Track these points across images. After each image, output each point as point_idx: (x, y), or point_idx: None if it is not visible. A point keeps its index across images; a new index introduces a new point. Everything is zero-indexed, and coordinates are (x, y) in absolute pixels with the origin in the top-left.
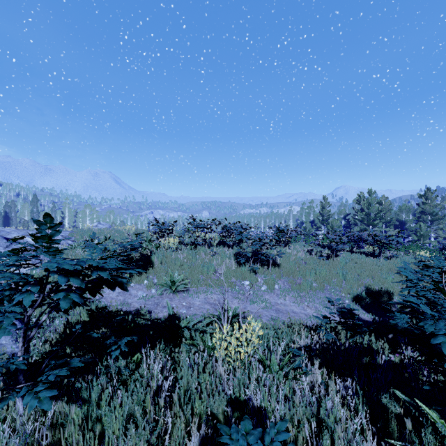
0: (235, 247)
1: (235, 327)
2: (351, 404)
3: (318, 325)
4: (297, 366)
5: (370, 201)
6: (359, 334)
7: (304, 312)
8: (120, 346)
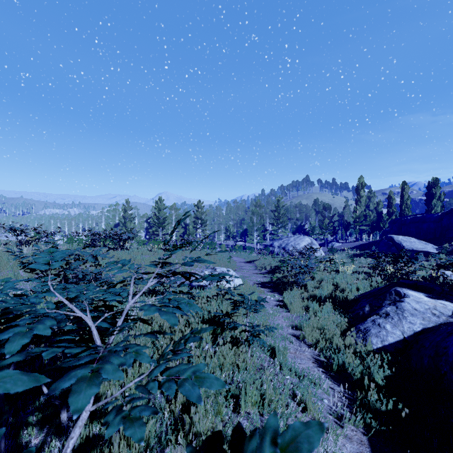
0: None
1: None
2: None
3: None
4: None
5: (160, 207)
6: None
7: None
8: None
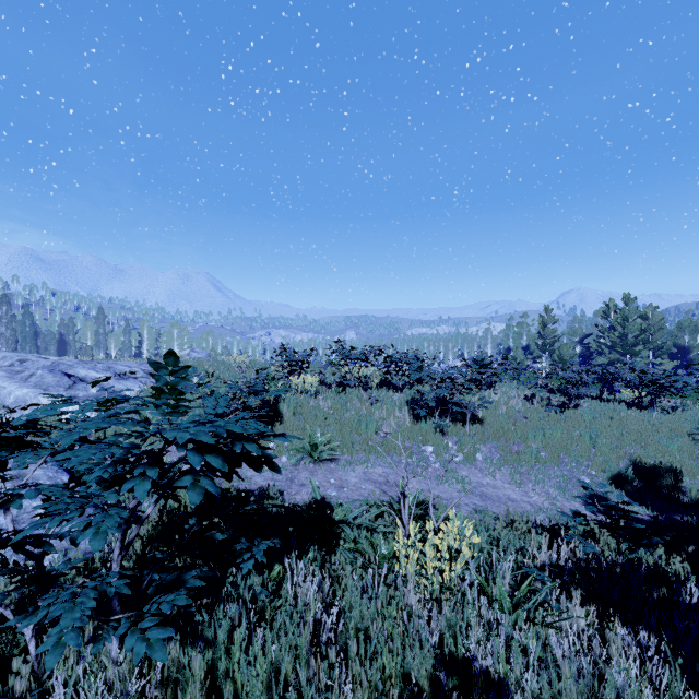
0: (407, 389)
1: (428, 526)
2: (663, 681)
3: (557, 524)
4: (542, 599)
5: (627, 314)
6: (644, 547)
7: (527, 500)
8: (255, 554)
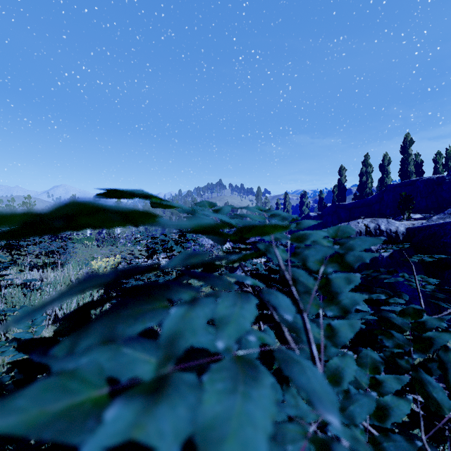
0: None
1: None
2: None
3: None
4: None
5: None
6: None
7: None
8: None
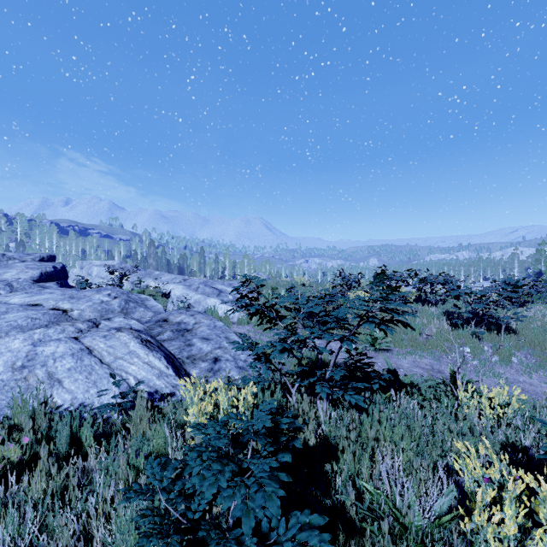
0: (441, 305)
1: (482, 388)
2: None
3: None
4: None
5: None
6: None
7: None
8: (379, 381)
